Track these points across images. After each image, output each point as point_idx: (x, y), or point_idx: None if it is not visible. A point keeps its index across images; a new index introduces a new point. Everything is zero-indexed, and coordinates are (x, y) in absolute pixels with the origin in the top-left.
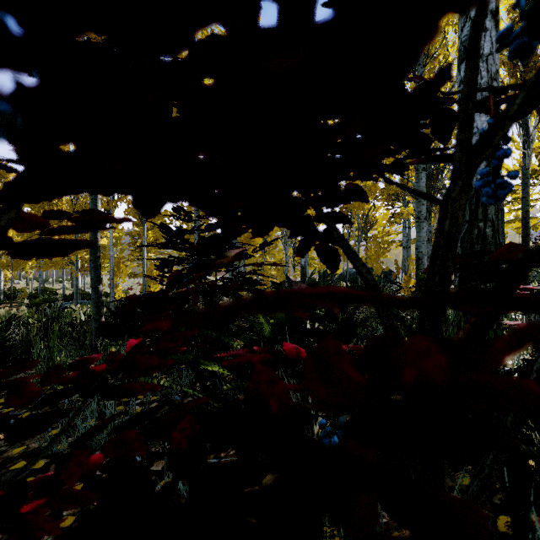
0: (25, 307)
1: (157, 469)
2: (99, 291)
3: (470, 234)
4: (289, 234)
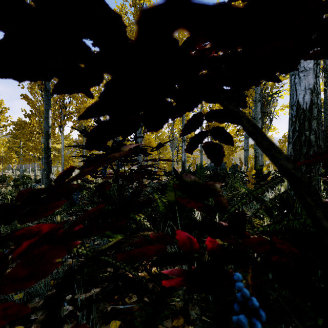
0: (11, 187)
1: (78, 314)
2: (50, 178)
3: (299, 139)
4: (181, 133)
